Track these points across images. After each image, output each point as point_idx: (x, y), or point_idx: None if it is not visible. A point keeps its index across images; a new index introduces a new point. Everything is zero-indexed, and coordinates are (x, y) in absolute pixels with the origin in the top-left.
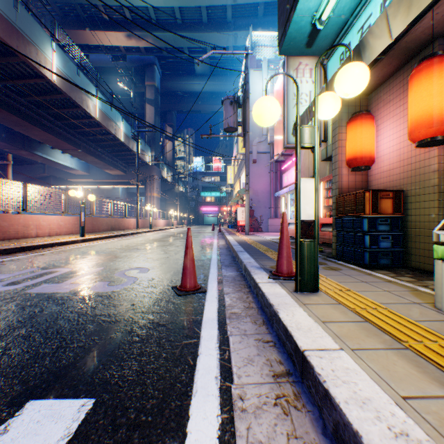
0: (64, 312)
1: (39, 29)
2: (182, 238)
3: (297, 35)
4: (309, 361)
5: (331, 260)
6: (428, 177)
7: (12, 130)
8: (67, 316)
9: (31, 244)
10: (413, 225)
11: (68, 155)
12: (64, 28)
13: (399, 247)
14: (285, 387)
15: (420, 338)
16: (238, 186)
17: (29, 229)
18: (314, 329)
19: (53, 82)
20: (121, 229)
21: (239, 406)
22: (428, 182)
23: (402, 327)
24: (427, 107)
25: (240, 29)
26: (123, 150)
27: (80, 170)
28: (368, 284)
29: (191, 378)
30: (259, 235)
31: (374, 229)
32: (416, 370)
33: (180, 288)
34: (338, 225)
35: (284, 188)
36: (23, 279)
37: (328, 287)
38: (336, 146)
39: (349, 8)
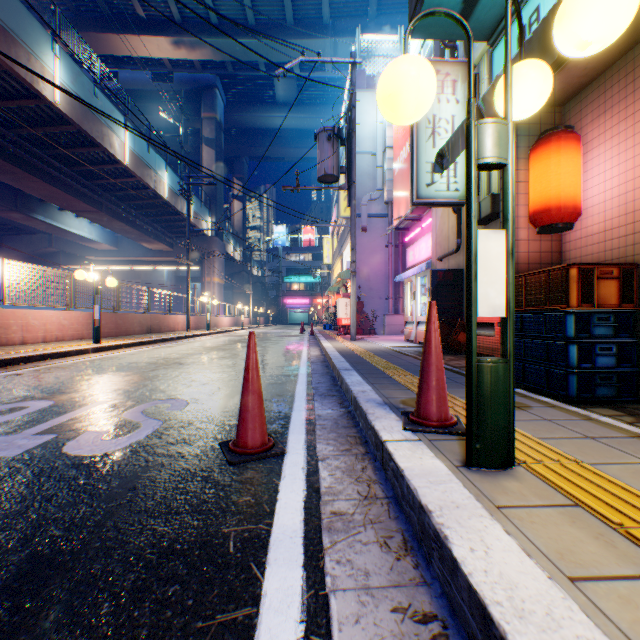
0: None
1: (33, 22)
2: None
3: None
4: None
5: None
6: None
7: None
8: None
9: (5, 356)
10: None
11: (85, 220)
12: (79, 30)
13: (631, 365)
14: None
15: None
16: (340, 267)
17: (9, 331)
18: (564, 615)
19: (56, 105)
20: (162, 332)
21: None
22: None
23: None
24: None
25: (342, 35)
26: (168, 214)
27: (103, 243)
28: (602, 445)
29: None
30: (371, 340)
31: (587, 334)
32: None
33: (233, 447)
34: (515, 327)
35: (409, 269)
36: None
37: (529, 454)
38: None
39: None
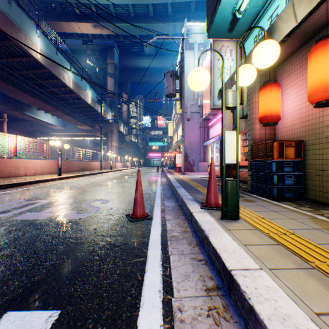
0: (41, 235)
1: (27, 20)
2: (134, 176)
3: (222, 22)
4: (235, 280)
5: (247, 194)
6: (322, 131)
7: (8, 96)
8: (43, 238)
9: (20, 181)
10: (310, 167)
11: (49, 114)
12: (47, 20)
13: (300, 184)
14: (215, 300)
15: (324, 259)
16: (176, 137)
17: (19, 170)
18: (238, 251)
19: (38, 60)
20: (88, 170)
21: (178, 317)
22: (322, 134)
23: (307, 249)
24: (322, 76)
25: (177, 21)
26: (91, 111)
27: (58, 126)
28: (277, 213)
29: (139, 292)
30: (192, 174)
31: (281, 171)
32: (324, 288)
33: (131, 216)
34: (253, 167)
35: (211, 139)
36: (12, 209)
37: (246, 216)
38: (251, 107)
39: (261, 2)
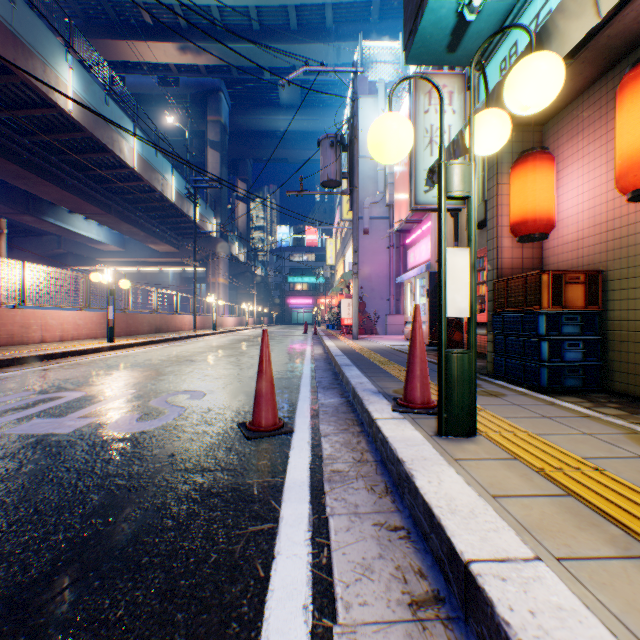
0: (55, 470)
1: (48, 35)
2: (259, 344)
3: (435, 31)
4: (481, 589)
5: (487, 379)
6: None
7: (11, 186)
8: (59, 477)
9: (30, 354)
10: (616, 325)
11: (93, 222)
12: (88, 37)
13: (595, 359)
14: (434, 632)
15: None
16: (343, 267)
17: (30, 331)
18: (481, 512)
19: (69, 113)
20: (170, 331)
21: None
22: None
23: (635, 507)
24: None
25: (345, 39)
26: (175, 216)
27: (111, 244)
28: (553, 422)
29: (259, 609)
30: (373, 340)
31: (557, 332)
32: None
33: (250, 426)
34: (498, 326)
35: (410, 270)
36: (4, 411)
37: (491, 427)
38: (494, 203)
39: None
